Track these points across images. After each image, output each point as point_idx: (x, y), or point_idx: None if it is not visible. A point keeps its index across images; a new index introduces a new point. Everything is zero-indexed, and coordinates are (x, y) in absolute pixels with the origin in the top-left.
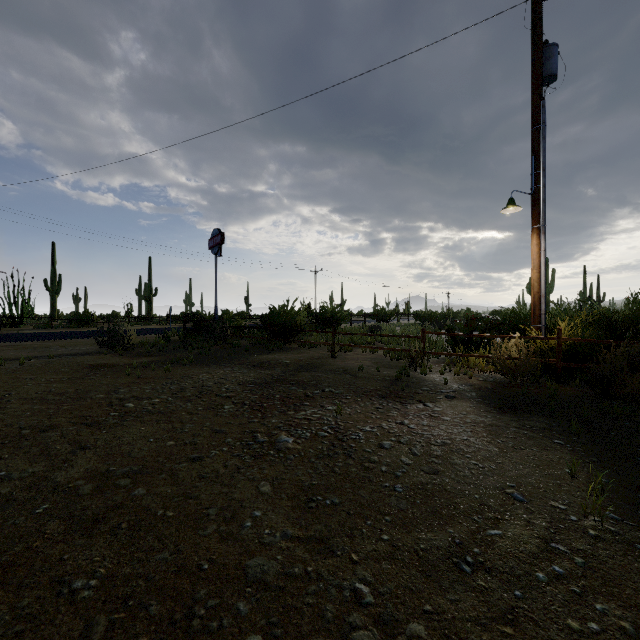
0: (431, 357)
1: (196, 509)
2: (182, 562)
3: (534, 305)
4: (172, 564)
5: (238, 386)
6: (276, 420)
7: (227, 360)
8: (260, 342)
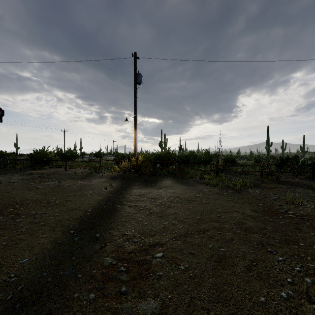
0: (107, 169)
1: (12, 197)
2: (12, 201)
3: (134, 151)
4: (9, 201)
5: (19, 180)
6: (36, 184)
7: (10, 173)
8: (28, 166)
